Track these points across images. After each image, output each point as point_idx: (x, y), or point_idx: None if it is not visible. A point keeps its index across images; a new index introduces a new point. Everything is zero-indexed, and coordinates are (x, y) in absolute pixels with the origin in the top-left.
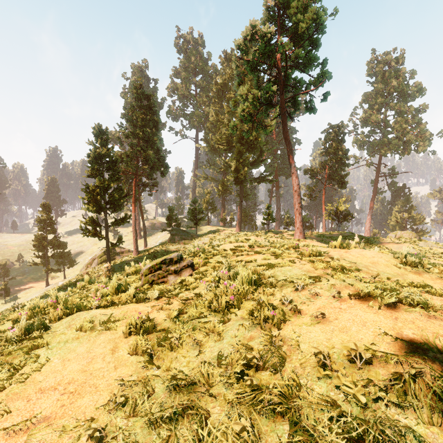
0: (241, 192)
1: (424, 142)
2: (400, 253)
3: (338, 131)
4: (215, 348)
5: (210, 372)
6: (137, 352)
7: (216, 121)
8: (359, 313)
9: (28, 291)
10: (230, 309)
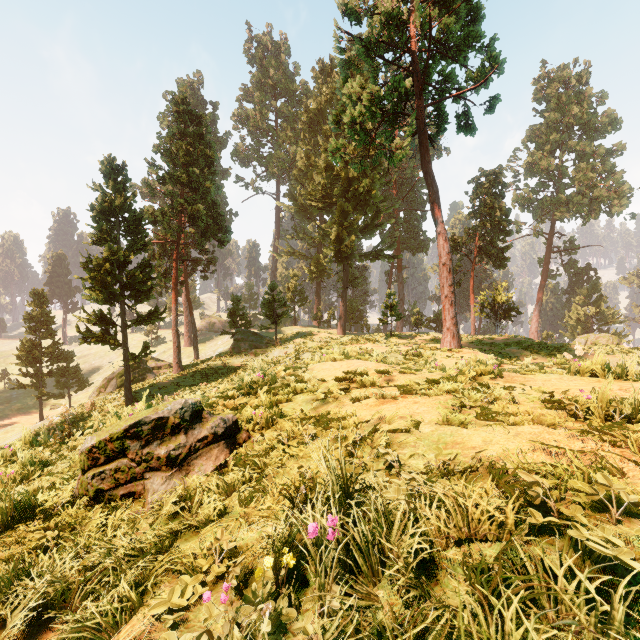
0: (345, 273)
1: (621, 200)
2: None
3: (495, 180)
4: None
5: None
6: None
7: (307, 166)
8: None
9: (9, 430)
10: None
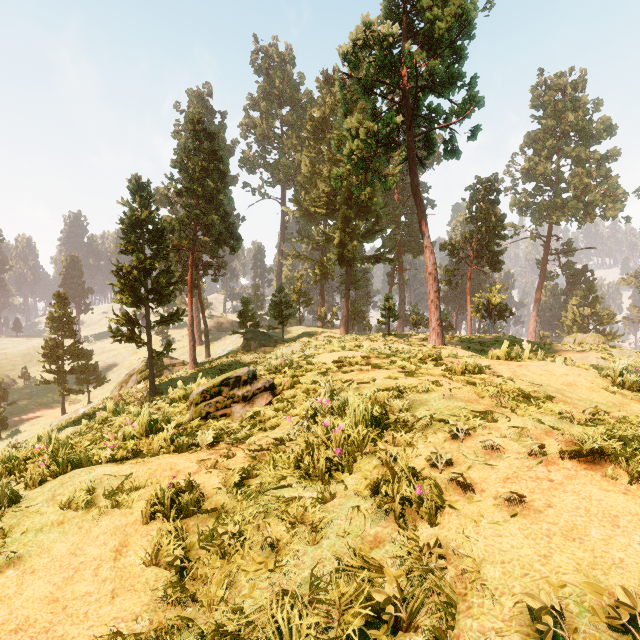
0: (348, 276)
1: (615, 205)
2: (610, 369)
3: (490, 187)
4: (306, 559)
5: (293, 627)
6: (158, 560)
7: (311, 173)
8: (593, 492)
9: (34, 422)
10: (334, 471)
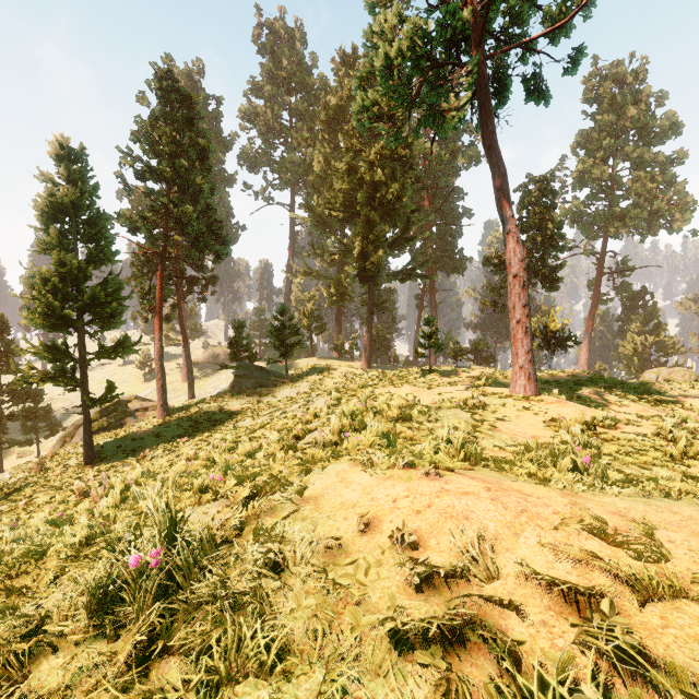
0: (370, 296)
1: (684, 214)
2: None
3: (545, 187)
4: None
5: None
6: None
7: (325, 172)
8: None
9: None
10: None
